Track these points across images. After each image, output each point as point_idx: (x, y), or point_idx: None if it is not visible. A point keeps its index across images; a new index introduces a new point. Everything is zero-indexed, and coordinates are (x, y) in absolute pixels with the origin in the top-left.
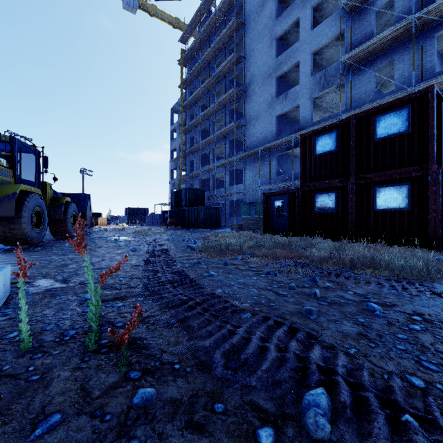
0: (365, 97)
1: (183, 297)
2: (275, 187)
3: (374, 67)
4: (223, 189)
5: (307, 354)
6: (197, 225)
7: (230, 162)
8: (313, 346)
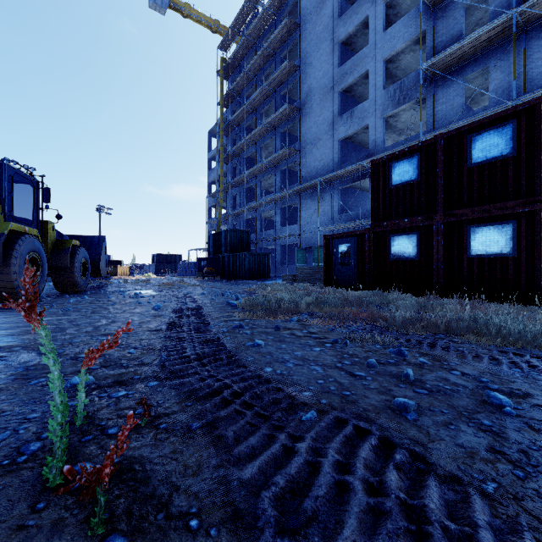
0: (451, 115)
1: (215, 384)
2: (337, 229)
3: (463, 77)
4: (273, 231)
5: (419, 499)
6: (241, 276)
7: (281, 197)
8: (425, 479)
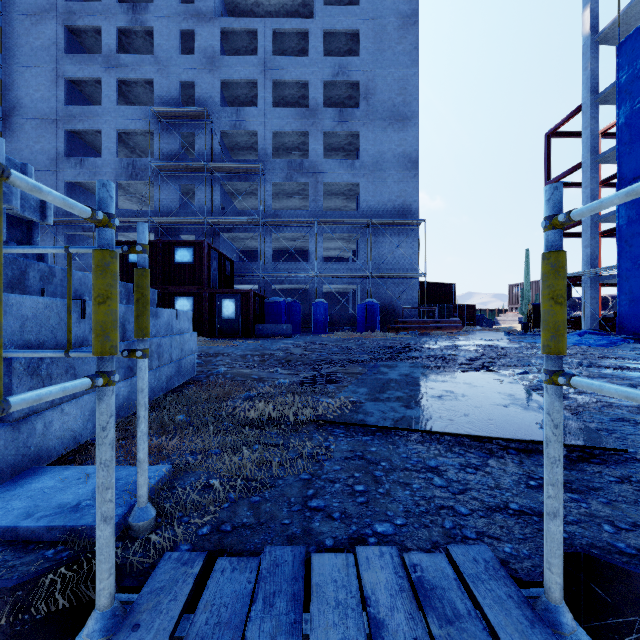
0: (172, 206)
1: None
2: None
3: (180, 183)
4: None
5: None
6: None
7: None
8: None
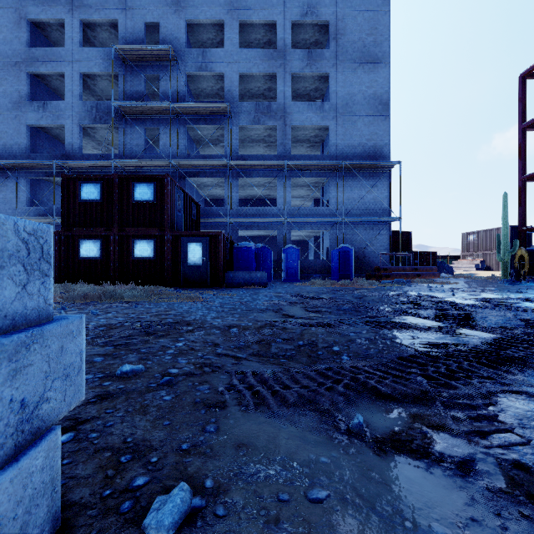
0: (137, 150)
1: None
2: None
3: (145, 126)
4: None
5: None
6: None
7: None
8: None
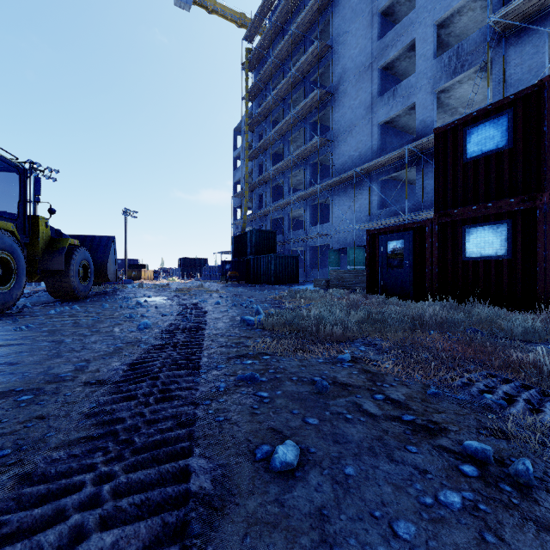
0: (528, 79)
1: None
2: (377, 226)
3: (547, 27)
4: (302, 231)
5: None
6: (266, 281)
7: (311, 193)
8: None
